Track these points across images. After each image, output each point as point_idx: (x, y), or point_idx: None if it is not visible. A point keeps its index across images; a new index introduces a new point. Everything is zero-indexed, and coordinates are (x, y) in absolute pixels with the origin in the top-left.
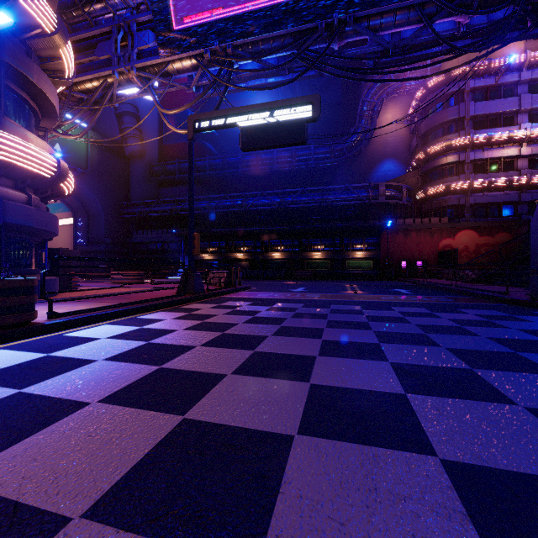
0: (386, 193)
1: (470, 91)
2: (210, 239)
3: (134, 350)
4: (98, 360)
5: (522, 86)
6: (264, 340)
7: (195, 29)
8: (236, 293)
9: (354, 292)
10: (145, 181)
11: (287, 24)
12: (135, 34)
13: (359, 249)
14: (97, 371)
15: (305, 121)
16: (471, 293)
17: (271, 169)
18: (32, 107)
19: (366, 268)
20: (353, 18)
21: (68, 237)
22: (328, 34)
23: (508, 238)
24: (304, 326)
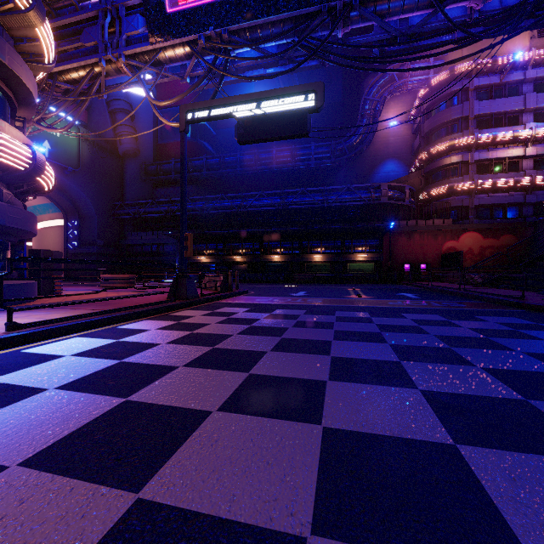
0: (388, 194)
1: (474, 89)
2: (207, 242)
3: (100, 374)
4: (49, 388)
5: (527, 84)
6: (261, 358)
7: (188, 12)
8: (233, 298)
9: (358, 297)
10: (140, 181)
11: (288, 8)
12: (124, 19)
13: (361, 251)
14: (41, 406)
15: (307, 111)
16: (482, 298)
17: (271, 169)
18: (5, 92)
19: (368, 271)
20: (358, 2)
21: (59, 239)
22: (331, 20)
23: (513, 240)
24: (308, 338)
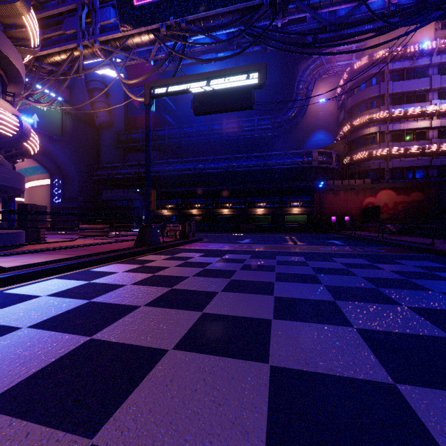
0: (318, 159)
1: (389, 72)
2: (169, 198)
3: (70, 313)
4: (22, 327)
5: (433, 68)
6: (213, 298)
7: (152, 5)
8: (189, 245)
9: (294, 244)
10: (113, 148)
11: (236, 1)
12: (98, 11)
13: (295, 206)
14: (12, 345)
15: (252, 87)
16: (398, 244)
17: (221, 138)
18: None
19: (302, 222)
20: None
21: (46, 195)
22: (272, 11)
23: (421, 197)
24: (254, 280)
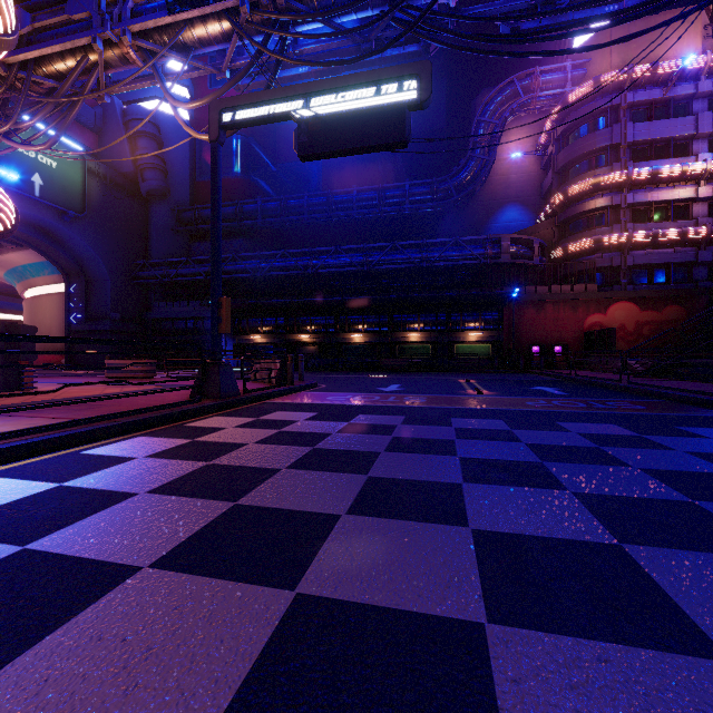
0: (511, 250)
1: (627, 107)
2: (263, 315)
3: None
4: None
5: (699, 101)
6: (328, 536)
7: None
8: (293, 395)
9: (478, 393)
10: (171, 233)
11: None
12: None
13: (473, 328)
14: None
15: (406, 106)
16: (662, 395)
17: (350, 216)
18: None
19: (483, 355)
20: None
21: (58, 311)
22: None
23: (680, 313)
24: (417, 478)
